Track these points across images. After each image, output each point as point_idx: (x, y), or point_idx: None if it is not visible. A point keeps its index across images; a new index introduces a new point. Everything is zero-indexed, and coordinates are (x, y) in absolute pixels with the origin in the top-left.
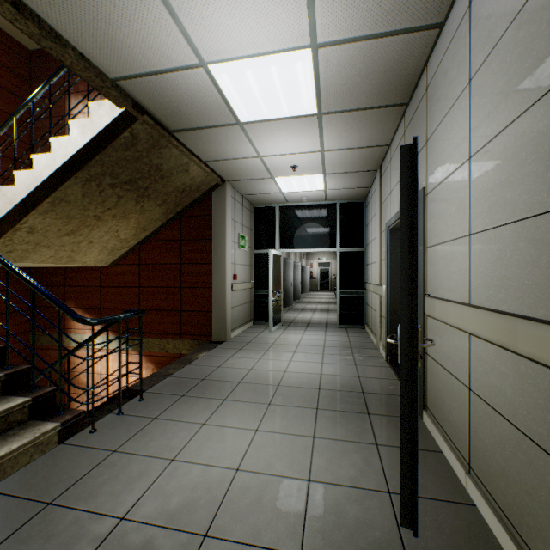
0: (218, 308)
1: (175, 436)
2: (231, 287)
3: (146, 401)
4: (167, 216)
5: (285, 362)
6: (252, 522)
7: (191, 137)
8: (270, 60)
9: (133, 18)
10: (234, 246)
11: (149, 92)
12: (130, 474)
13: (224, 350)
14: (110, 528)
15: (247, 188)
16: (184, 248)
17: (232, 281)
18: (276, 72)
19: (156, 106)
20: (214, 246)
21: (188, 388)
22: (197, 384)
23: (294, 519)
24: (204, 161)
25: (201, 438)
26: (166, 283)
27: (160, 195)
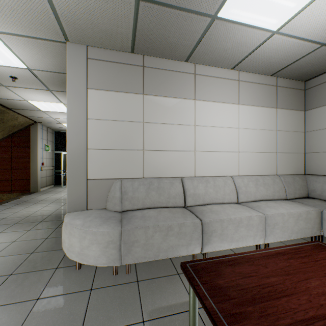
0: (33, 177)
1: (16, 210)
2: (41, 168)
3: (1, 207)
4: (3, 136)
5: (64, 195)
6: (40, 214)
7: (20, 111)
8: (50, 103)
9: (2, 92)
10: (42, 150)
11: (3, 101)
12: (3, 215)
13: (36, 194)
14: (1, 219)
15: (49, 125)
16: (14, 151)
17: (41, 166)
18: (53, 105)
19: (5, 103)
20: (31, 150)
21: (19, 203)
22: (23, 202)
23: (50, 213)
24: (26, 116)
25: (26, 209)
26: (2, 167)
27: (1, 128)
